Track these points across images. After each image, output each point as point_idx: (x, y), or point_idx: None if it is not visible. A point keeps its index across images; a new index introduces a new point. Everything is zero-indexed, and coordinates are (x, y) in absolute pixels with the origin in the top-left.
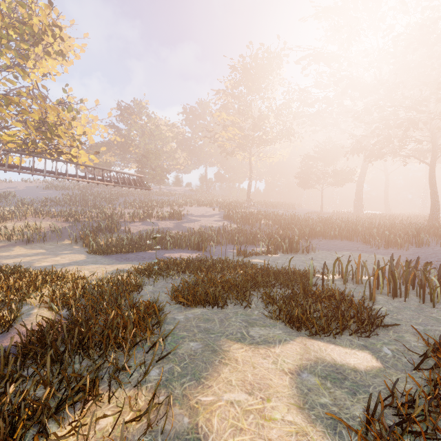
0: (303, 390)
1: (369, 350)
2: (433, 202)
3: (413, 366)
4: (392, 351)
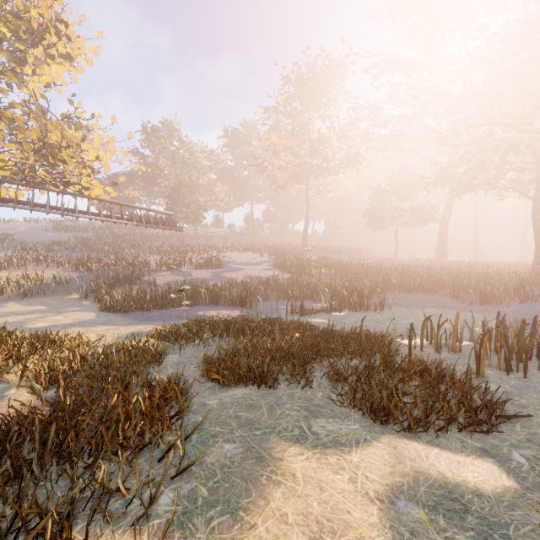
0: (403, 533)
1: (493, 457)
2: (537, 246)
3: None
4: (528, 460)
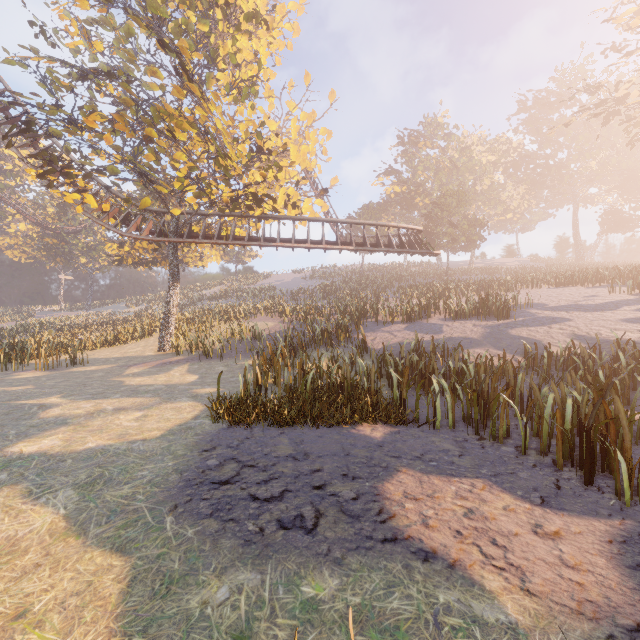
0: None
1: None
2: None
3: None
4: None
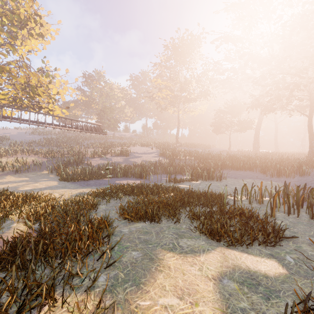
0: (225, 295)
1: (275, 258)
2: (310, 143)
3: (313, 272)
4: (294, 259)
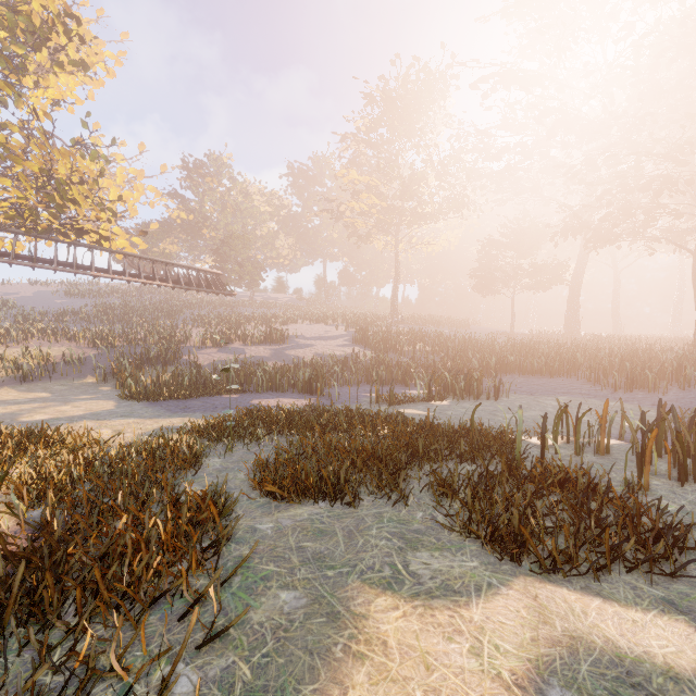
0: None
1: (684, 613)
2: None
3: None
4: None
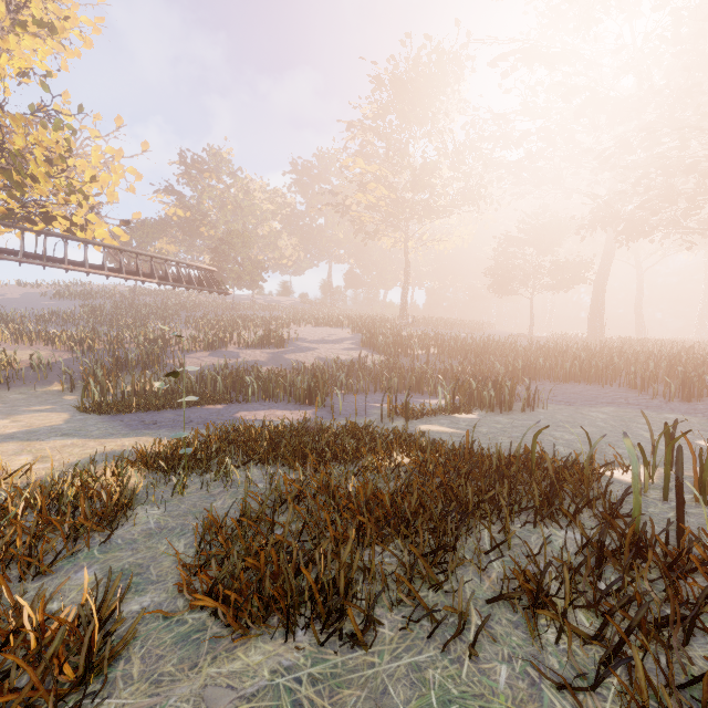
0: None
1: None
2: None
3: None
4: None
